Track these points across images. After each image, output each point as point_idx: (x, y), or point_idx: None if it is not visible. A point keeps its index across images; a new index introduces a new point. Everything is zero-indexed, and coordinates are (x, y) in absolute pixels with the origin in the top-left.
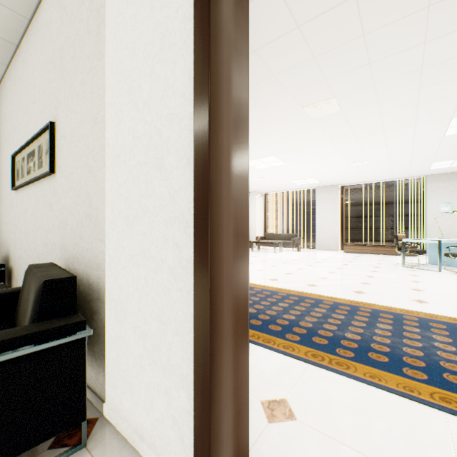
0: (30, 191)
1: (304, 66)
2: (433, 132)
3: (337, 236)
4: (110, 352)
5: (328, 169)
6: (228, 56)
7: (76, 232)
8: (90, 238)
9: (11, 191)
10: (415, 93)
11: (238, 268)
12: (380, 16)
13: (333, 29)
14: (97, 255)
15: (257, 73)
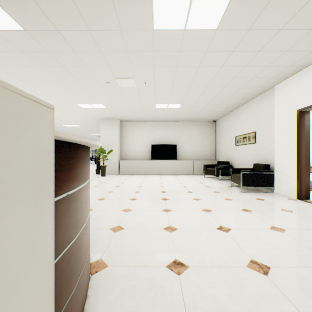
0: (243, 146)
1: None
2: None
3: None
4: (275, 180)
5: None
6: (303, 128)
7: (264, 157)
8: (269, 158)
9: (233, 145)
10: None
11: (306, 162)
12: None
13: None
14: (271, 161)
15: None
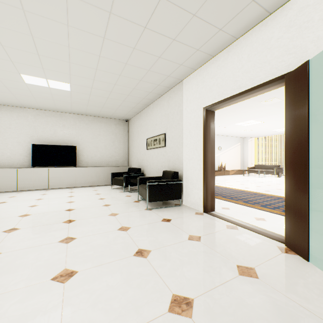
0: (154, 150)
1: None
2: None
3: None
4: (184, 189)
5: None
6: (209, 130)
7: (173, 162)
8: (178, 164)
9: (145, 149)
10: None
11: (212, 169)
12: None
13: None
14: (180, 168)
15: None
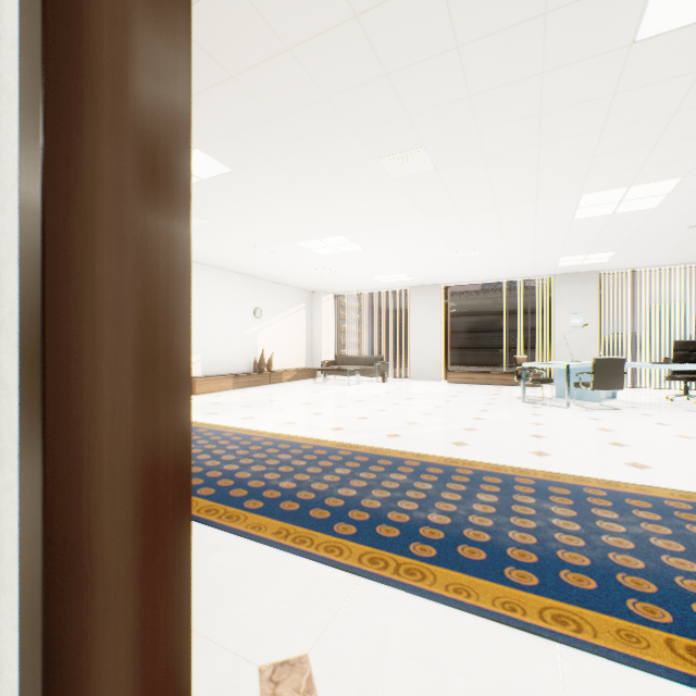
0: None
1: (373, 89)
2: (560, 213)
3: (439, 360)
4: None
5: (424, 260)
6: None
7: None
8: None
9: None
10: (534, 151)
11: (157, 432)
12: (479, 18)
13: (412, 29)
14: None
15: (298, 90)
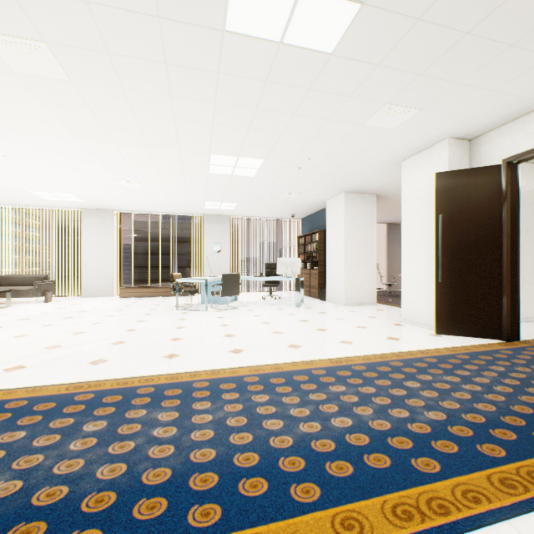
0: None
1: None
2: (199, 165)
3: (113, 277)
4: None
5: (90, 183)
6: None
7: None
8: None
9: None
10: (168, 100)
11: None
12: None
13: None
14: None
15: None
